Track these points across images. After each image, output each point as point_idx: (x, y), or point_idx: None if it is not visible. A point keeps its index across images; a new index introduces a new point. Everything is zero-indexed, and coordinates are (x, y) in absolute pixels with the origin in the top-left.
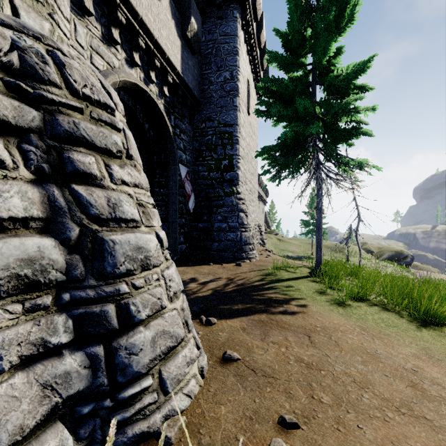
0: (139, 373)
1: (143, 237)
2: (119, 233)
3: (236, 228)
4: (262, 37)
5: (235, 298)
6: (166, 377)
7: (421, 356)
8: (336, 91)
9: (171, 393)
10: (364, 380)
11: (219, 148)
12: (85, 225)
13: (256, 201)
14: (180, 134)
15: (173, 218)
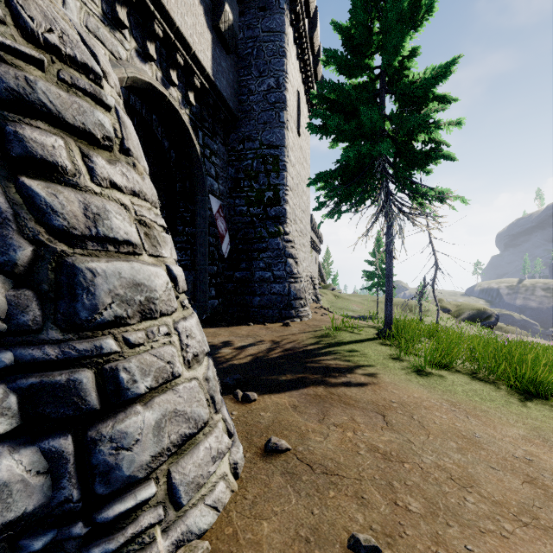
0: (133, 478)
1: (145, 270)
2: (104, 259)
3: (283, 279)
4: (316, 39)
5: (283, 366)
6: (179, 481)
7: (533, 439)
8: (410, 102)
9: (186, 505)
10: (465, 476)
11: (262, 176)
12: (43, 242)
13: (308, 247)
14: (211, 156)
15: (201, 265)
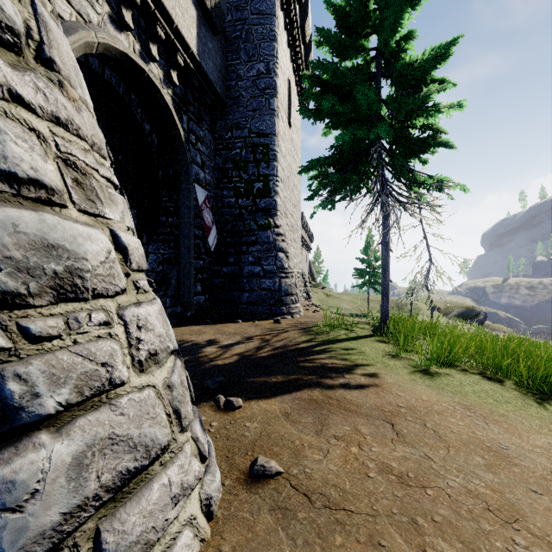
0: None
1: (66, 227)
2: None
3: (274, 273)
4: (307, 28)
5: (273, 366)
6: (113, 546)
7: None
8: (408, 85)
9: None
10: (505, 505)
11: (251, 166)
12: None
13: (299, 243)
14: (197, 143)
15: (185, 258)
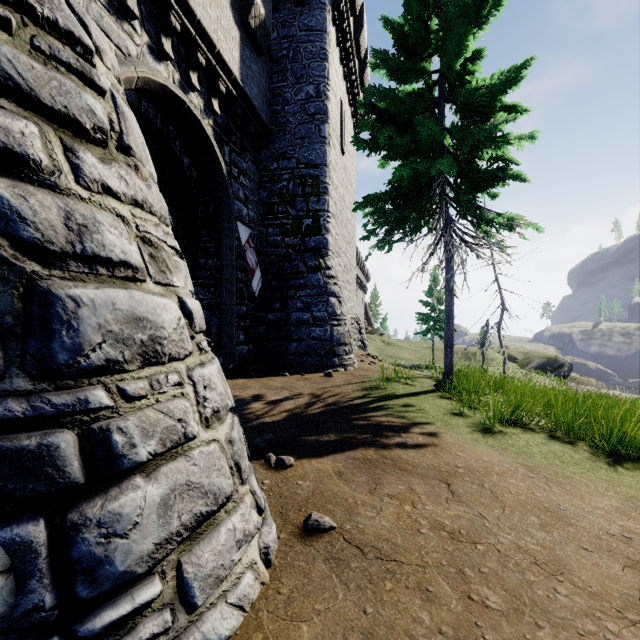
0: (130, 574)
1: (149, 301)
2: (92, 285)
3: (324, 321)
4: (362, 41)
5: (325, 424)
6: (192, 576)
7: (630, 511)
8: (474, 112)
9: (202, 606)
10: (552, 560)
11: (299, 201)
12: (5, 260)
13: (354, 284)
14: (239, 176)
15: (227, 304)
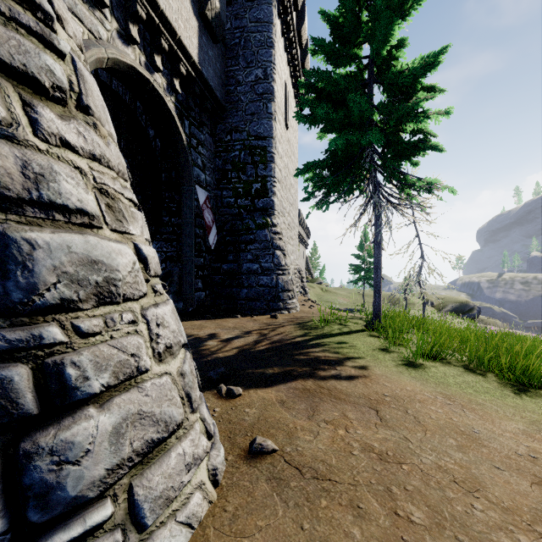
0: (81, 498)
1: (104, 245)
2: (48, 229)
3: (271, 271)
4: (303, 33)
5: (270, 359)
6: (143, 498)
7: (534, 434)
8: (399, 92)
9: (152, 525)
10: (469, 478)
11: (249, 168)
12: None
13: (296, 240)
14: (198, 146)
15: (187, 256)
